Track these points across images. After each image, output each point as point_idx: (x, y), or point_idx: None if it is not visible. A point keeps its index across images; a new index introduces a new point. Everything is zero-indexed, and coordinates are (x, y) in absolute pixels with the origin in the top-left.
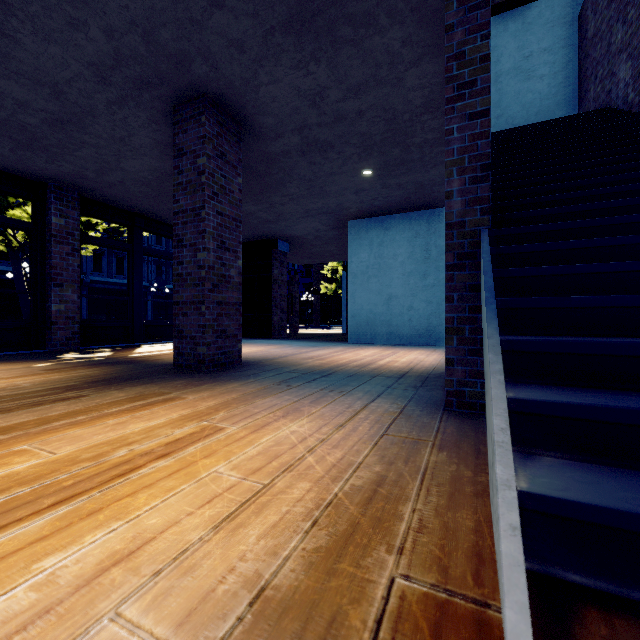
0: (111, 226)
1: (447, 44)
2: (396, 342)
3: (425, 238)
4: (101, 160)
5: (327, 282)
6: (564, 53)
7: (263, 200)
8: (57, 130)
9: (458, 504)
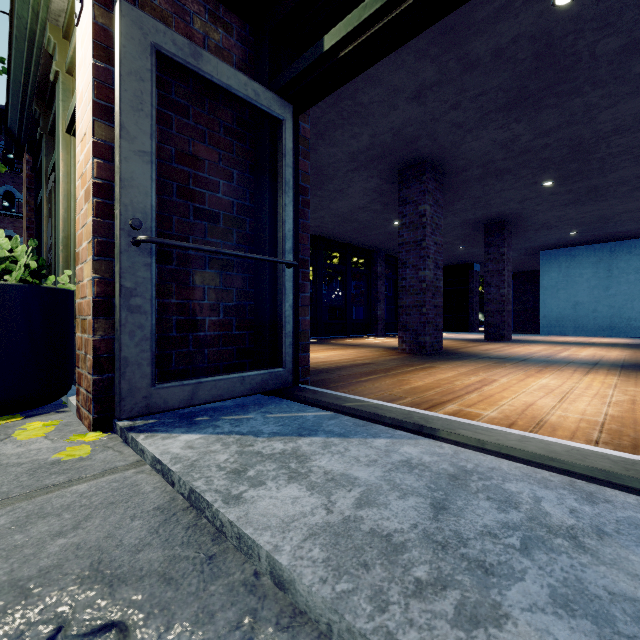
0: None
1: None
2: (582, 334)
3: (607, 262)
4: None
5: None
6: None
7: None
8: None
9: None
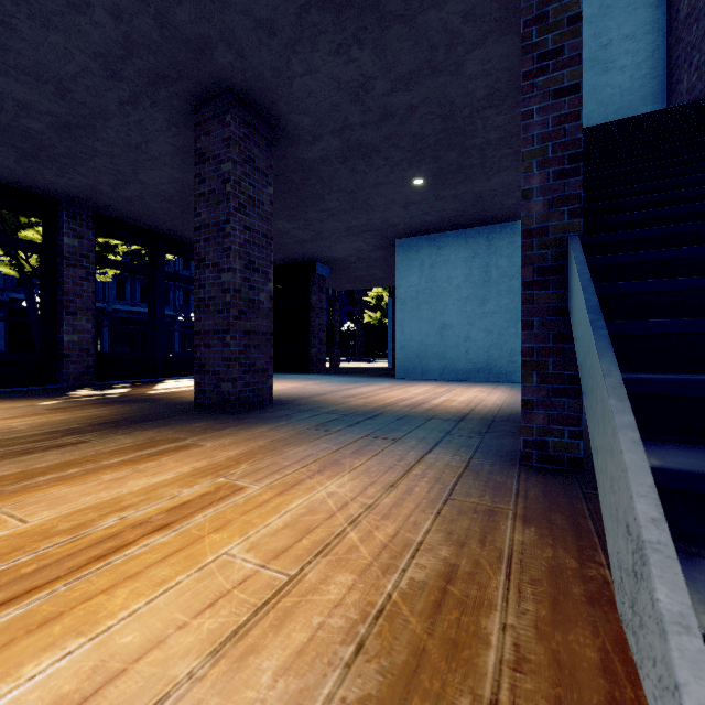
0: (132, 248)
1: (525, 4)
2: (451, 377)
3: (484, 258)
4: (116, 171)
5: (371, 310)
6: (650, 39)
7: (299, 216)
8: (65, 137)
9: (567, 617)
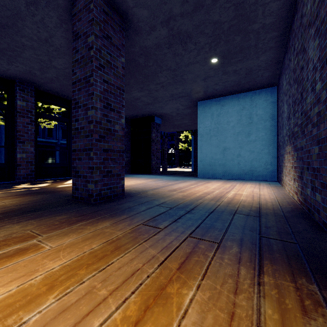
0: (61, 110)
1: None
2: (229, 177)
3: (249, 110)
4: (39, 60)
5: (182, 143)
6: None
7: (144, 88)
8: (3, 35)
9: None
